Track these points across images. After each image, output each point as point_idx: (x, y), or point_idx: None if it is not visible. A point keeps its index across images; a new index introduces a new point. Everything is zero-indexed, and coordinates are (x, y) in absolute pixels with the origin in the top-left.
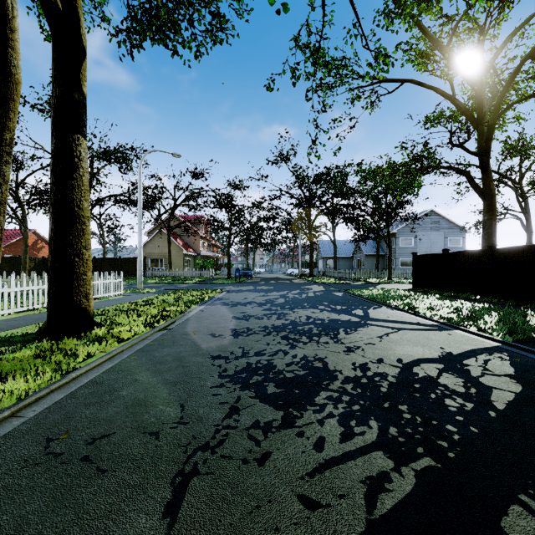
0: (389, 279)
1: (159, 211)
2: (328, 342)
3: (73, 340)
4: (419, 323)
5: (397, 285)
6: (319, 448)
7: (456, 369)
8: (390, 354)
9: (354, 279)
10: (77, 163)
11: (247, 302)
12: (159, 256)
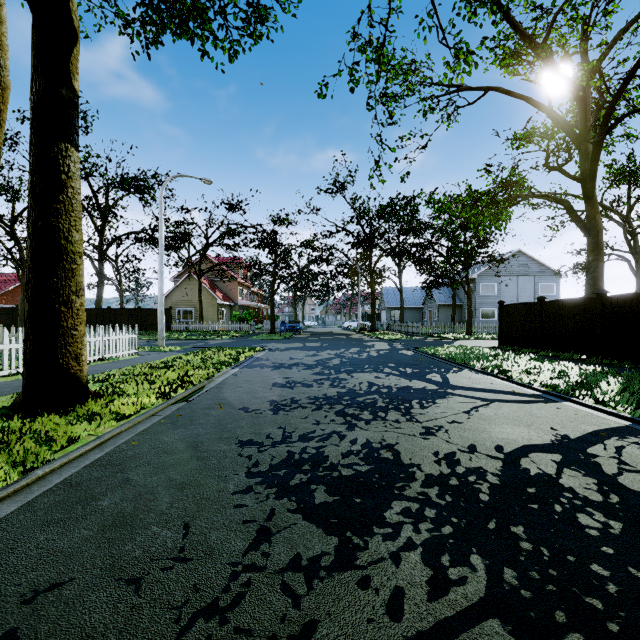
0: (468, 334)
1: (188, 251)
2: (398, 420)
3: (55, 418)
4: (515, 393)
5: (479, 341)
6: (396, 612)
7: (580, 463)
8: (485, 439)
9: (425, 334)
10: (64, 181)
11: (293, 363)
12: (188, 306)
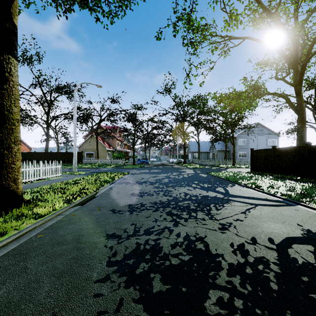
0: (233, 165)
1: (92, 123)
2: (204, 218)
3: None
4: (267, 199)
5: (239, 169)
6: None
7: None
8: (260, 233)
9: (211, 165)
10: (7, 77)
11: (143, 181)
12: (91, 151)
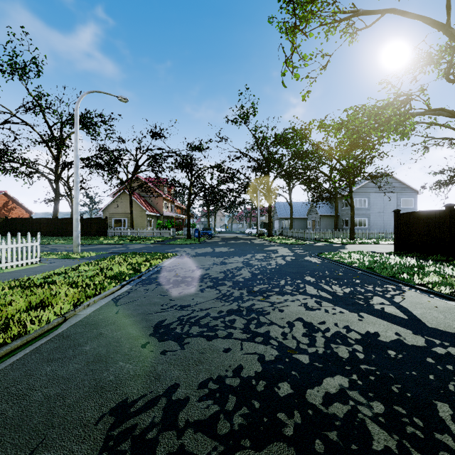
0: (351, 239)
1: (127, 175)
2: None
3: None
4: None
5: (366, 246)
6: None
7: None
8: None
9: (314, 239)
10: None
11: (198, 276)
12: (122, 216)
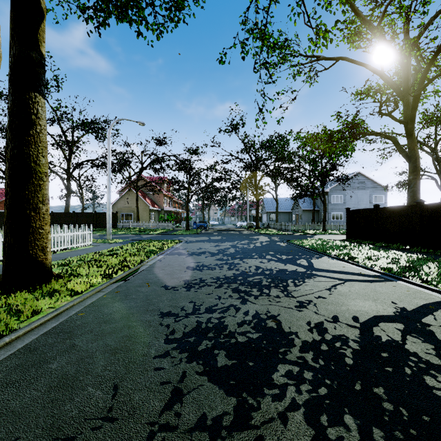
0: (323, 231)
1: (129, 173)
2: (278, 295)
3: (25, 294)
4: (362, 274)
5: (331, 236)
6: None
7: (418, 331)
8: (344, 311)
9: (293, 230)
10: (34, 120)
11: (202, 251)
12: (128, 211)
